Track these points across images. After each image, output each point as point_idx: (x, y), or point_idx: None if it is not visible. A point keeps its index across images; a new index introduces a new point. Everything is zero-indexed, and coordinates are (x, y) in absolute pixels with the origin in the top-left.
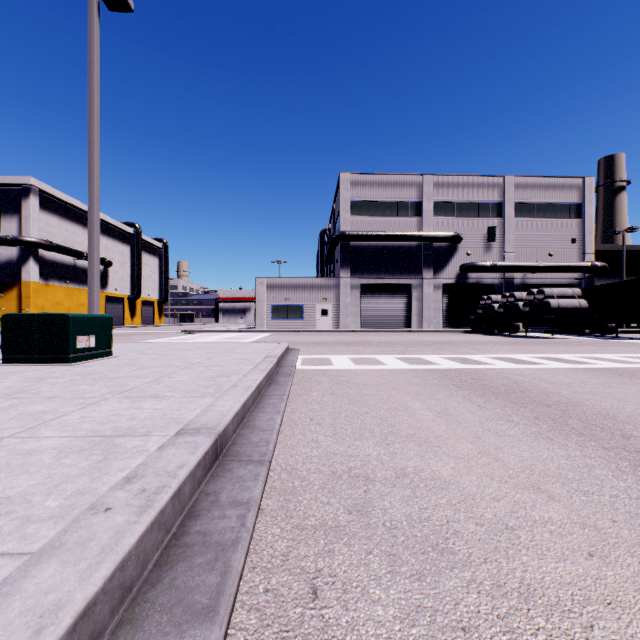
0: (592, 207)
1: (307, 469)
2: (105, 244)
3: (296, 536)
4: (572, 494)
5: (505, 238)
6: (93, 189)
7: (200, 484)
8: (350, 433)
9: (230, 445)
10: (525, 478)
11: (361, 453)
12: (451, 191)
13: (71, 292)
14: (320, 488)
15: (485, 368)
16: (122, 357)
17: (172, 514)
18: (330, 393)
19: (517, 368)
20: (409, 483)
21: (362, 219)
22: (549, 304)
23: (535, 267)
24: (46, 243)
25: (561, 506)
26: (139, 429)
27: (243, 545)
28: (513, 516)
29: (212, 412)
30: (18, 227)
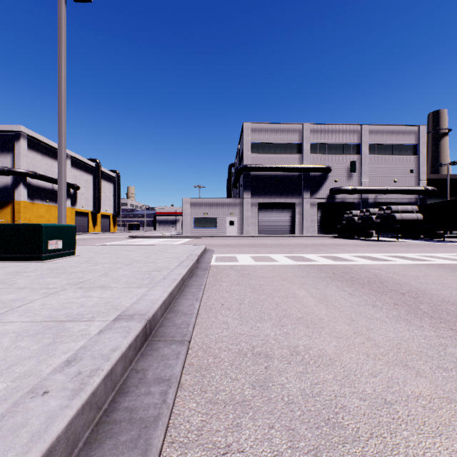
0: (425, 147)
1: (219, 347)
2: (74, 174)
3: (209, 410)
4: (435, 370)
5: (362, 169)
6: (61, 132)
7: (131, 362)
8: (252, 316)
9: (158, 327)
10: (394, 356)
11: (261, 333)
12: (323, 135)
13: (50, 208)
14: (229, 365)
15: (351, 264)
16: (83, 256)
17: (104, 393)
18: (236, 283)
19: (375, 264)
20: (301, 360)
21: (259, 156)
22: (395, 217)
23: (384, 190)
24: (32, 173)
25: (427, 381)
26: (86, 315)
27: (163, 421)
28: (389, 391)
29: (145, 300)
30: (12, 162)
